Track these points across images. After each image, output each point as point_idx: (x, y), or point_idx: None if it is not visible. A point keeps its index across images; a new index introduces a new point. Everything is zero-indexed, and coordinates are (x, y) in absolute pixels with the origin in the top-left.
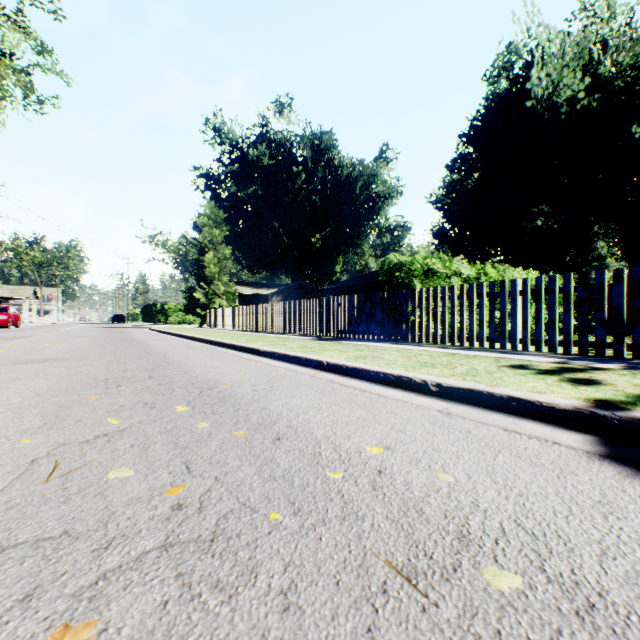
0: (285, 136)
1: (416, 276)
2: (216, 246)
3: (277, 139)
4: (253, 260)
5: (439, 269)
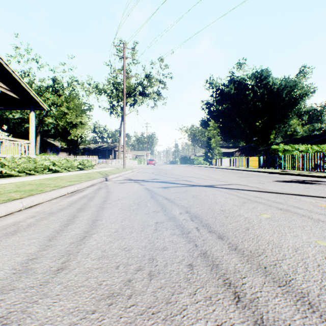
0: (241, 77)
1: (281, 151)
2: (214, 136)
3: (237, 80)
4: (226, 136)
5: (288, 149)
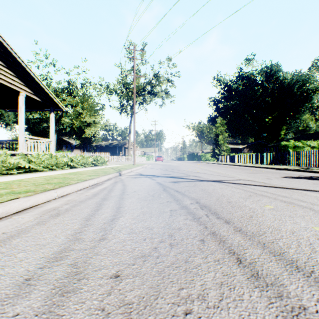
0: (250, 73)
1: (291, 147)
2: (222, 133)
3: (246, 75)
4: (234, 133)
5: (299, 145)
